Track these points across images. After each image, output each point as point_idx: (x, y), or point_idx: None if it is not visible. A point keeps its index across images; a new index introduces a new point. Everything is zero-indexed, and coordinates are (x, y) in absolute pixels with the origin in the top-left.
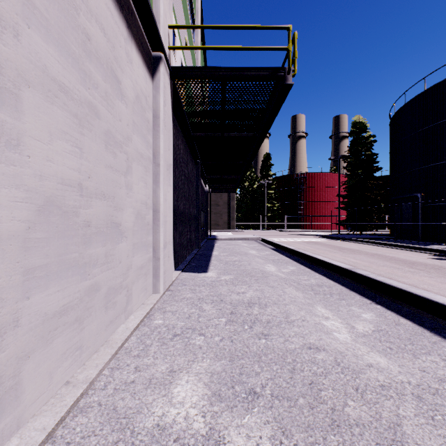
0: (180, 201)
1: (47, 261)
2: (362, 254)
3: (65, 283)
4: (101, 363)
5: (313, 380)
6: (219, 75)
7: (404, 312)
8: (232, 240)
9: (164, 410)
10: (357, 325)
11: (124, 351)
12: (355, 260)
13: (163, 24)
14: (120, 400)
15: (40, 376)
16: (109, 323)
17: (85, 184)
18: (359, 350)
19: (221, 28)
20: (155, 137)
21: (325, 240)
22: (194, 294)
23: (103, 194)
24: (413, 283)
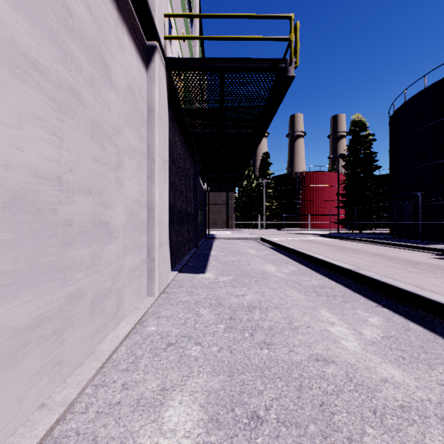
0: (177, 199)
1: (15, 266)
2: (363, 254)
3: (39, 291)
4: (84, 380)
5: (324, 400)
6: (218, 67)
7: (413, 316)
8: (230, 239)
9: (153, 440)
10: (364, 331)
11: (111, 364)
12: (357, 260)
13: (158, 11)
14: (102, 427)
15: (6, 402)
16: (95, 332)
17: (65, 178)
18: (370, 361)
19: (220, 17)
20: (150, 131)
21: (324, 239)
22: (191, 297)
23: (88, 190)
24: (419, 285)
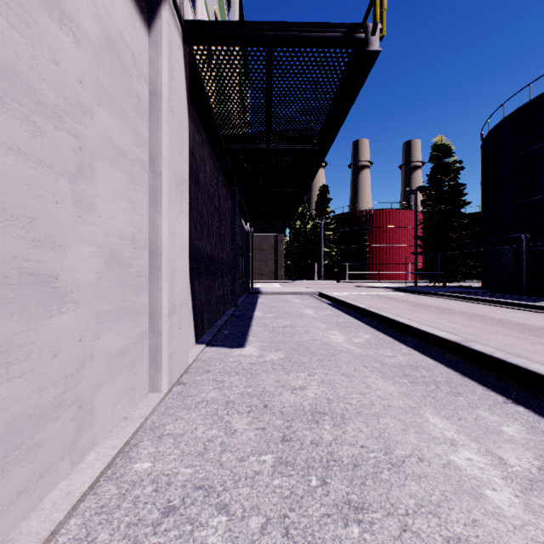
0: (205, 241)
1: None
2: (458, 315)
3: None
4: None
5: None
6: (263, 36)
7: None
8: (280, 294)
9: None
10: (504, 455)
11: None
12: (452, 324)
13: None
14: None
15: None
16: (11, 499)
17: None
18: None
19: None
20: (154, 128)
21: (400, 295)
22: (220, 392)
23: None
24: None
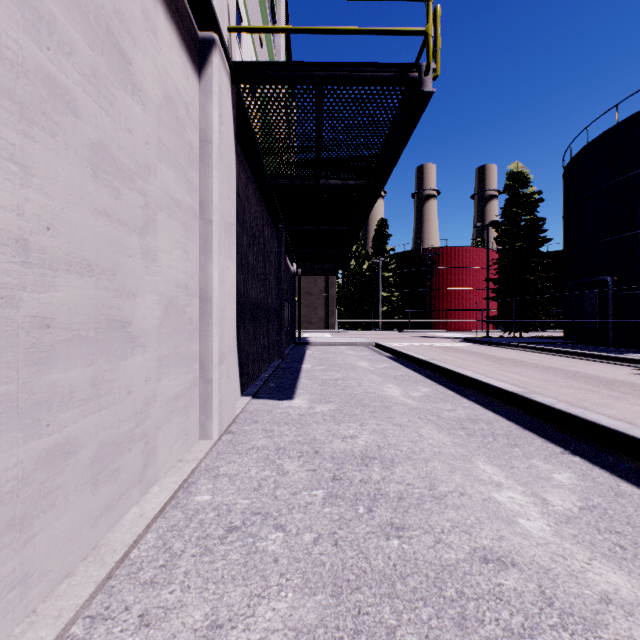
0: (250, 286)
1: None
2: (530, 368)
3: None
4: (70, 607)
5: None
6: (313, 77)
7: (623, 470)
8: (331, 345)
9: None
10: (550, 497)
11: (126, 570)
12: (522, 377)
13: None
14: None
15: None
16: (101, 512)
17: (37, 241)
18: (573, 559)
19: None
20: (204, 175)
21: (469, 346)
22: (271, 440)
23: (87, 265)
24: (625, 418)
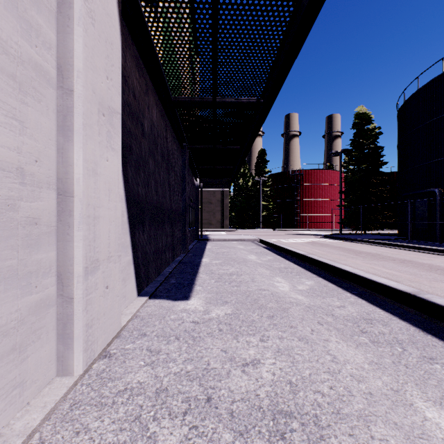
0: (151, 189)
1: None
2: (389, 260)
3: None
4: None
5: None
6: None
7: None
8: (226, 241)
9: None
10: None
11: None
12: (389, 270)
13: None
14: None
15: None
16: None
17: None
18: None
19: None
20: (63, 31)
21: (330, 241)
22: (152, 371)
23: None
24: None
